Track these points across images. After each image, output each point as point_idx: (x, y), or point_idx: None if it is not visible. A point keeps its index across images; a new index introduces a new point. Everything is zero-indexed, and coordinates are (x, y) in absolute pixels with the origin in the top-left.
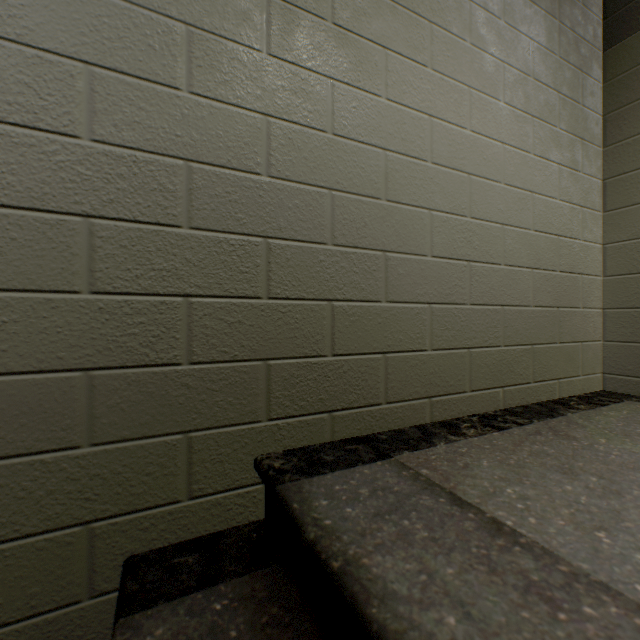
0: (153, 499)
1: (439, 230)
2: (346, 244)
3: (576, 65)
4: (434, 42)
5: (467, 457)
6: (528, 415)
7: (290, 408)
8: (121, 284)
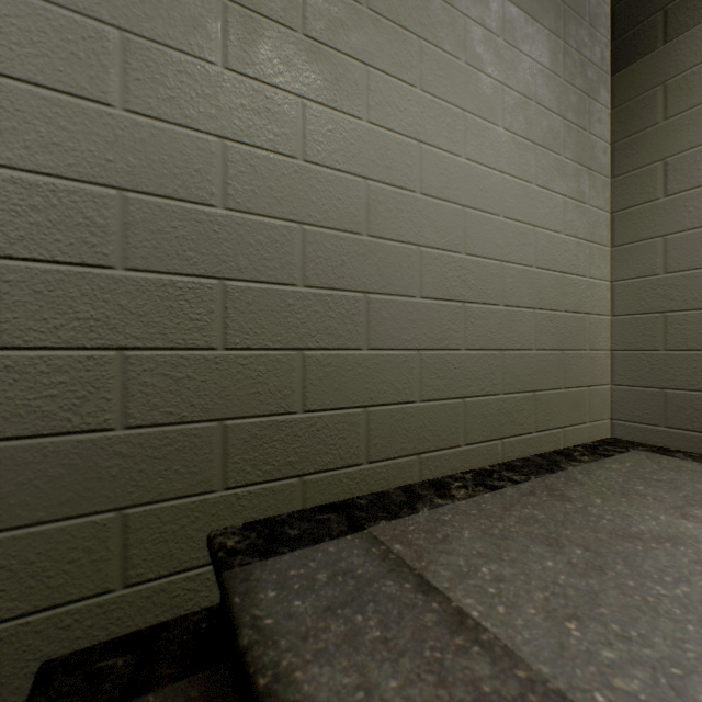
0: (77, 591)
1: (429, 268)
2: (320, 285)
3: (582, 89)
4: (424, 60)
5: (449, 527)
6: (527, 470)
7: (252, 474)
8: (35, 337)
